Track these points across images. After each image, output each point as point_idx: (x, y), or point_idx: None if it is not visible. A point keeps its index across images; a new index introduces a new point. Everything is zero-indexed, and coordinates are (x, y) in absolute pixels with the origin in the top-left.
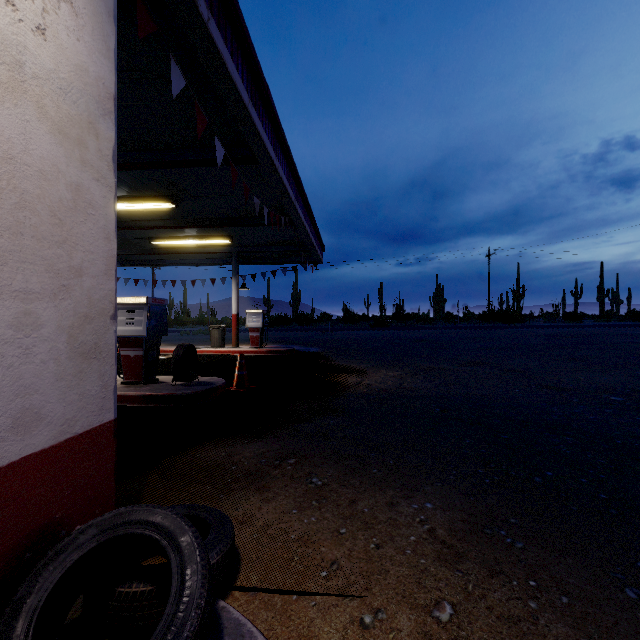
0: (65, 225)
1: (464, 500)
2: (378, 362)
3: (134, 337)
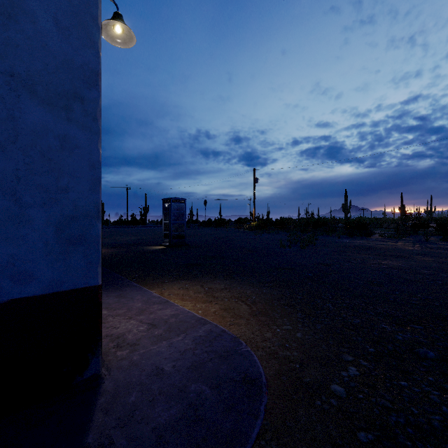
0: None
1: None
2: None
3: None
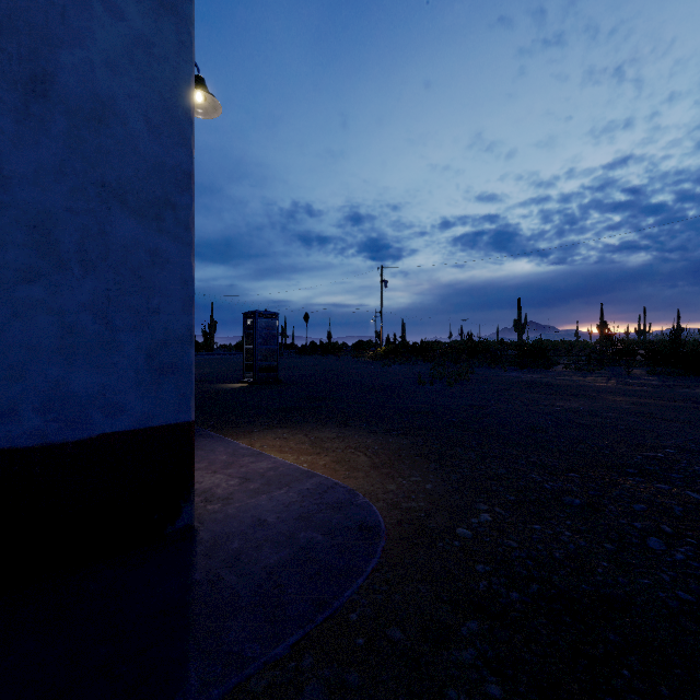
0: None
1: None
2: None
3: None
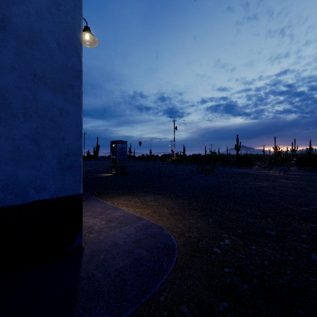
0: None
1: None
2: None
3: None
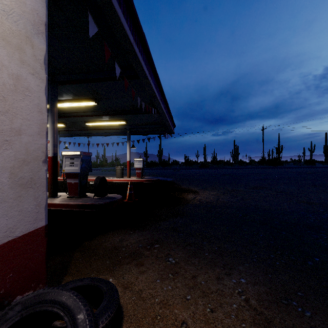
0: (7, 101)
1: (265, 277)
2: (204, 186)
3: (74, 173)
